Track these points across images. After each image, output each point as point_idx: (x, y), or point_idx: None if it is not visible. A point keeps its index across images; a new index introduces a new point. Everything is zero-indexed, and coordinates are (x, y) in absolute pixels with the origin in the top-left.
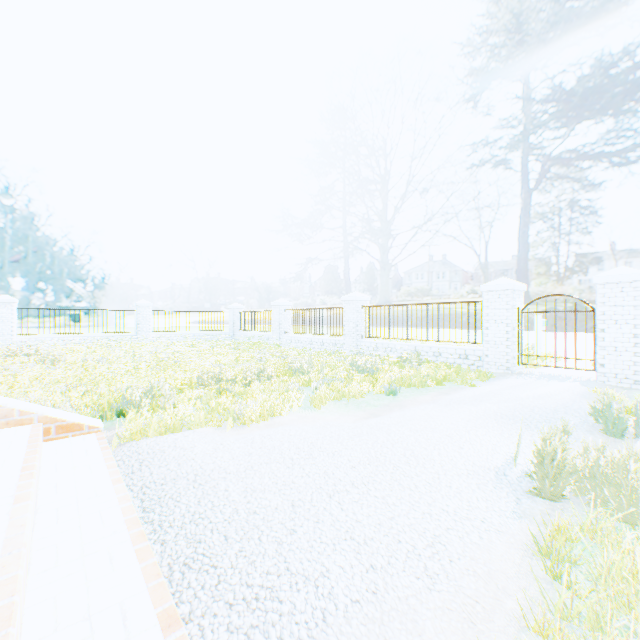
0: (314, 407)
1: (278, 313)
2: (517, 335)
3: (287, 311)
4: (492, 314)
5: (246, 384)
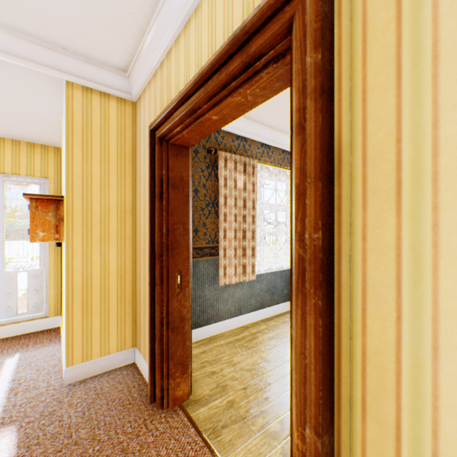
0: None
1: None
2: None
3: None
4: None
5: None
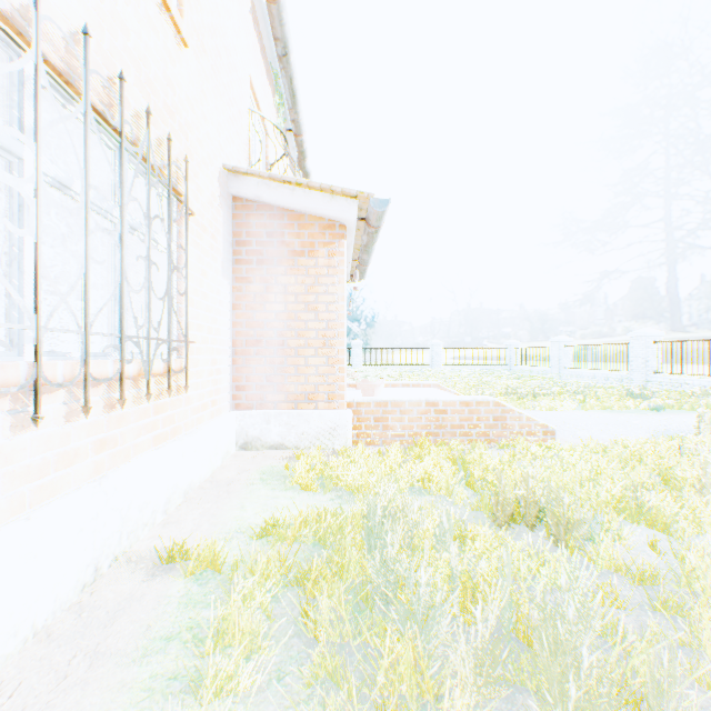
0: (583, 410)
1: (556, 349)
2: None
3: (566, 347)
4: None
5: (534, 397)
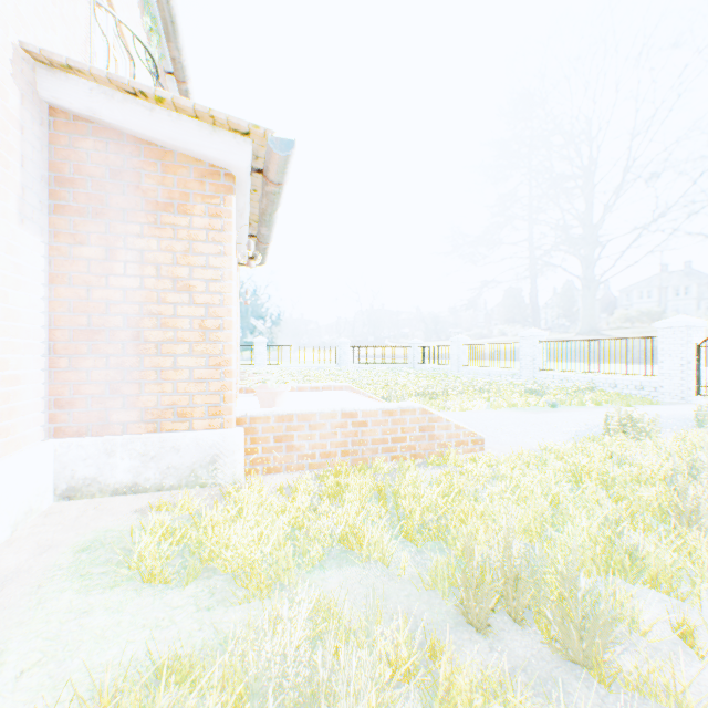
0: (493, 409)
1: (456, 348)
2: (694, 368)
3: (465, 346)
4: (666, 349)
5: (444, 396)
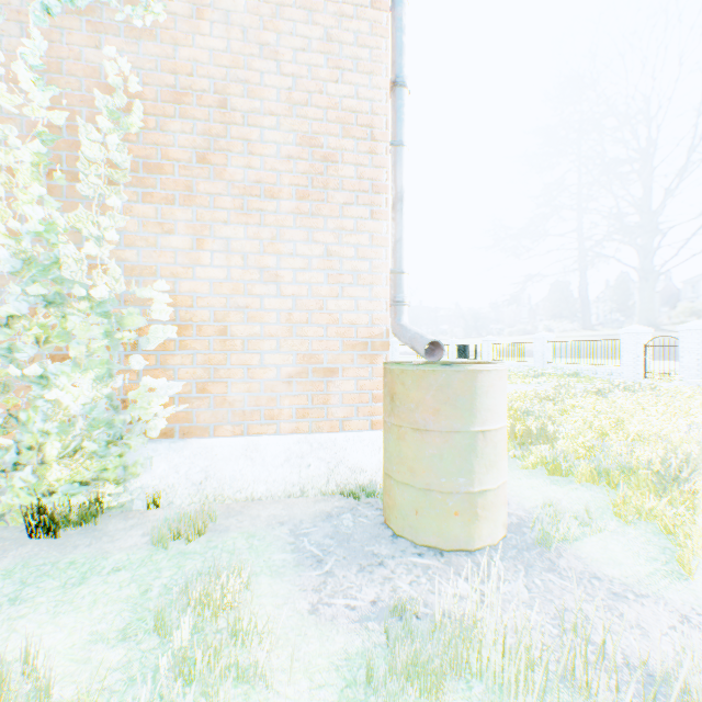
0: None
1: (486, 346)
2: (642, 360)
3: (493, 345)
4: (624, 347)
5: None
